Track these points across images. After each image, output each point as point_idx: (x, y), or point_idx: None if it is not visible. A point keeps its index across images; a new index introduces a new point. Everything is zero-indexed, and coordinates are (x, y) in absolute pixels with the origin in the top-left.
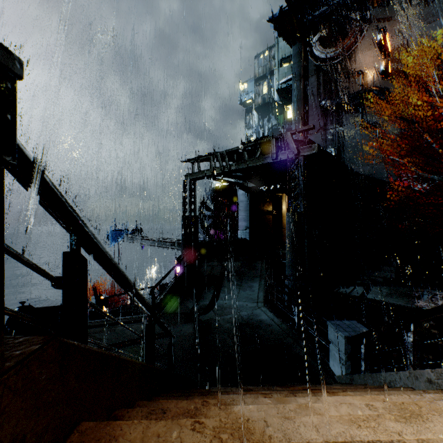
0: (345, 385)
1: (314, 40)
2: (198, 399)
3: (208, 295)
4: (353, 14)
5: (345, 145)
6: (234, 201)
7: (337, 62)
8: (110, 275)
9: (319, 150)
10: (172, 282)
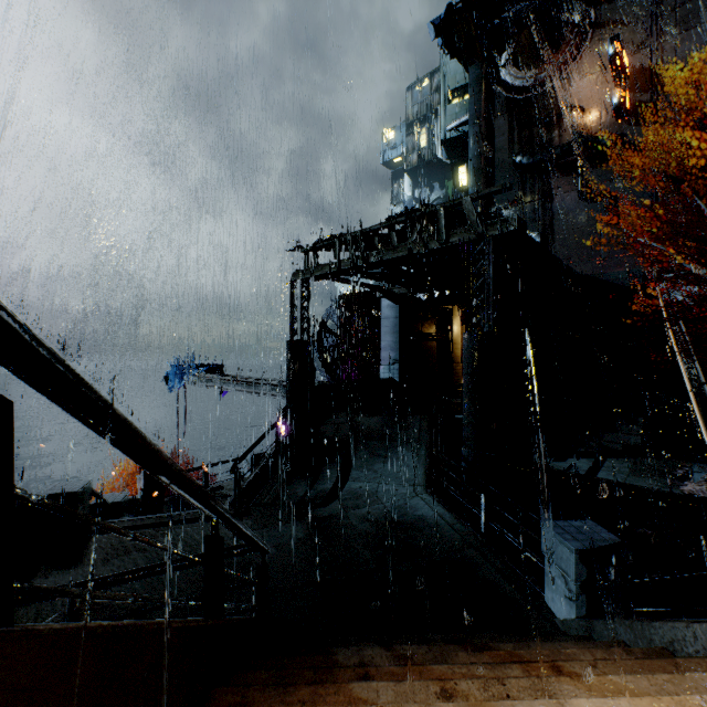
0: (581, 644)
1: (504, 57)
2: (306, 692)
3: (331, 473)
4: (567, 14)
5: (555, 227)
6: (374, 319)
7: (541, 93)
8: (107, 441)
9: (520, 226)
10: (270, 452)
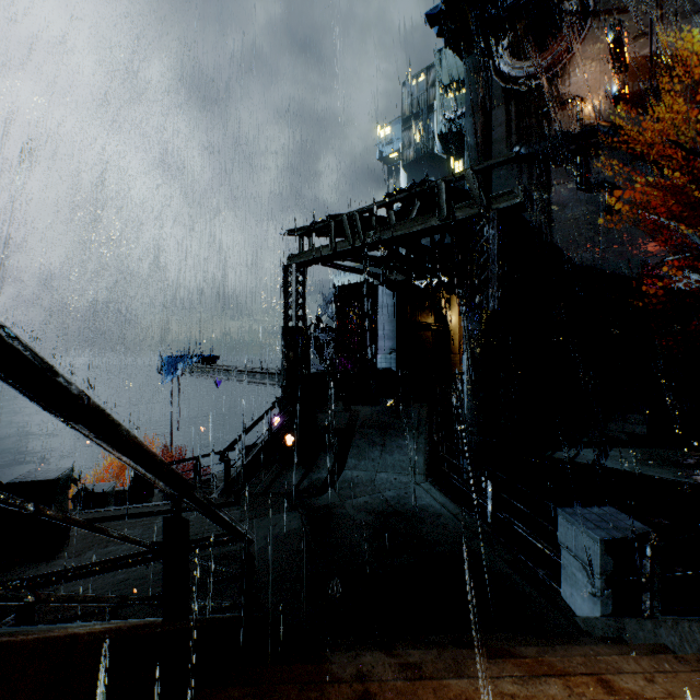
0: (616, 648)
1: (501, 48)
2: None
3: (326, 461)
4: (566, 2)
5: (553, 218)
6: (370, 310)
7: (539, 83)
8: None
9: (527, 198)
10: (262, 440)
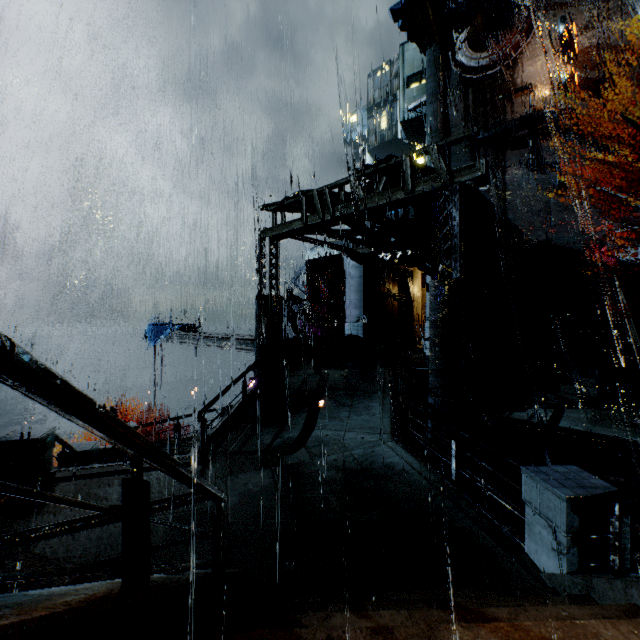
0: (588, 608)
1: (460, 40)
2: None
3: (298, 421)
4: None
5: (507, 197)
6: (339, 281)
7: (495, 72)
8: None
9: (488, 172)
10: (238, 401)
